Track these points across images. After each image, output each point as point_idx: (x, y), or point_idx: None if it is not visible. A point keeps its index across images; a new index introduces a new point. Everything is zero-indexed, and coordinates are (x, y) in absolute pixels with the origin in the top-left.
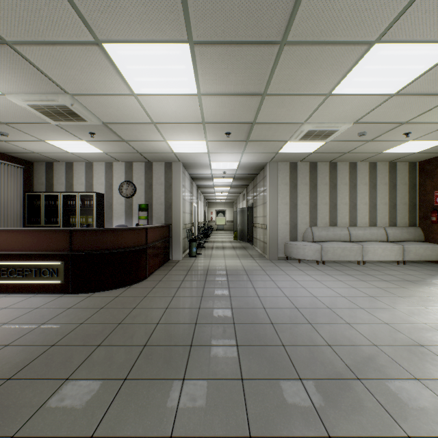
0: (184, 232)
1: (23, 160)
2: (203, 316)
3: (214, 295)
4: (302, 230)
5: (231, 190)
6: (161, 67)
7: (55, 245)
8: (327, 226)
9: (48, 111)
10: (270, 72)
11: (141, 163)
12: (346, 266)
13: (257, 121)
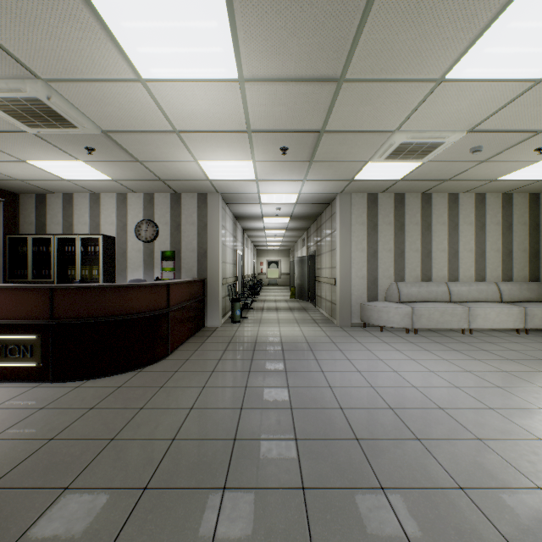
0: (224, 289)
1: (4, 191)
2: (247, 424)
3: (264, 385)
4: (385, 286)
5: (287, 234)
6: (177, 24)
7: (29, 310)
8: (418, 281)
9: (16, 110)
10: (354, 35)
11: (165, 195)
12: (447, 336)
13: (327, 128)
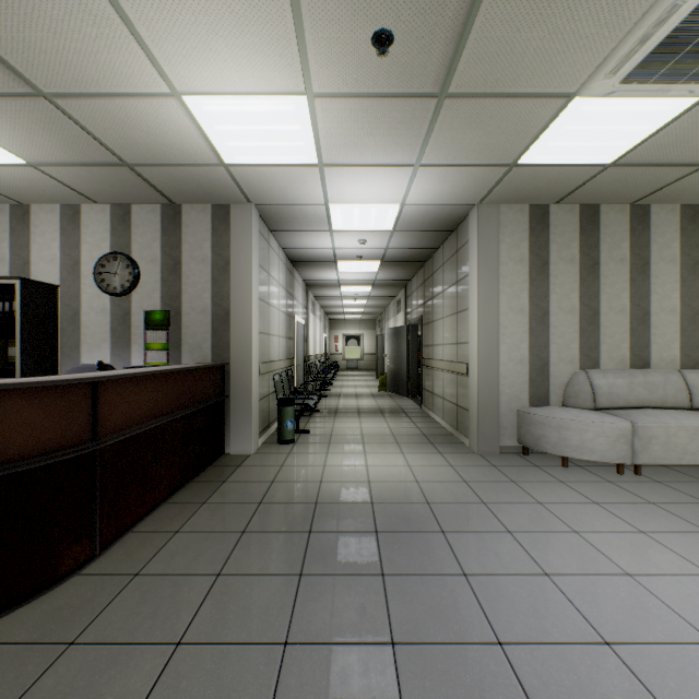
0: (266, 381)
1: None
2: None
3: None
4: (562, 377)
5: (374, 293)
6: None
7: None
8: (626, 369)
9: None
10: None
11: (152, 207)
12: None
13: None
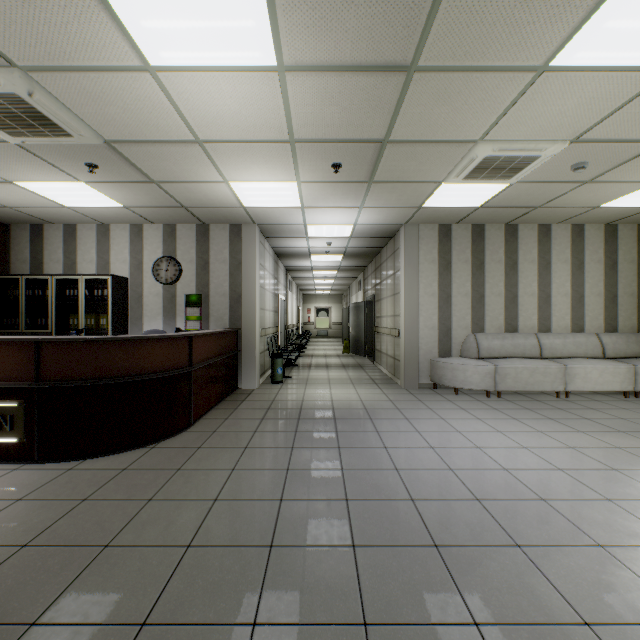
0: (263, 341)
1: None
2: (288, 523)
3: (311, 467)
4: (460, 338)
5: (339, 275)
6: None
7: (8, 370)
8: (501, 333)
9: None
10: (432, 1)
11: (190, 226)
12: (539, 401)
13: (392, 137)
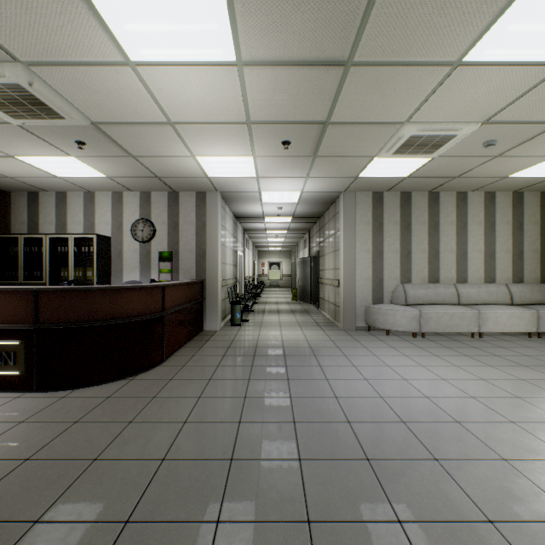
0: (224, 290)
1: None
2: (245, 441)
3: (265, 395)
4: (390, 288)
5: (289, 234)
6: None
7: (12, 314)
8: (425, 283)
9: None
10: (365, 9)
11: (162, 193)
12: (456, 341)
13: (332, 119)
